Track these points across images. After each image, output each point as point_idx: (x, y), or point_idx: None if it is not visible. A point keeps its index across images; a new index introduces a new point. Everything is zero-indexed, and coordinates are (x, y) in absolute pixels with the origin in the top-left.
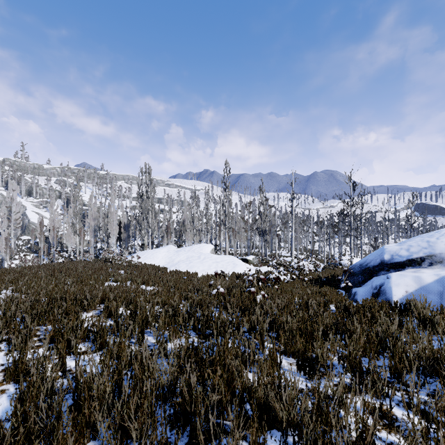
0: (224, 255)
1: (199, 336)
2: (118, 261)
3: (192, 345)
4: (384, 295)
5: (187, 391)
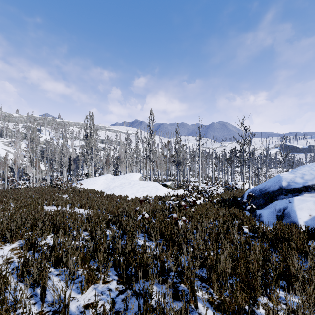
0: (149, 181)
1: (119, 278)
2: (65, 187)
3: (102, 314)
4: (289, 217)
5: None
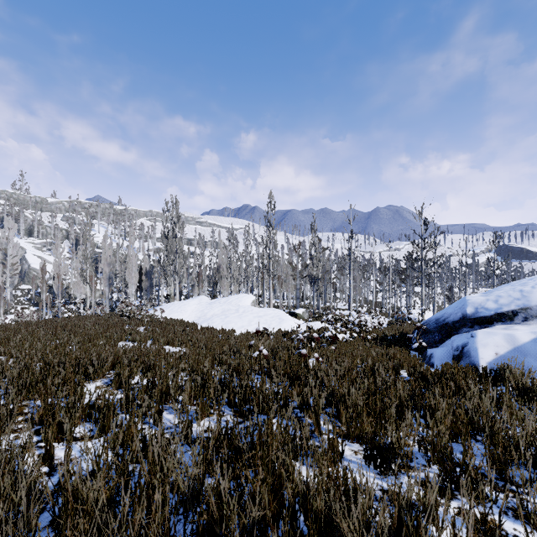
0: (268, 308)
1: (235, 413)
2: (137, 316)
3: (225, 428)
4: (469, 358)
5: (216, 501)
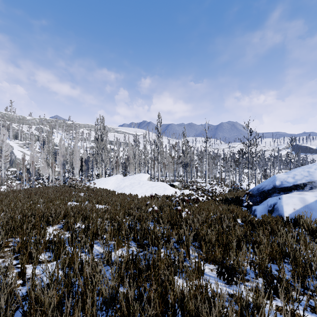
0: (157, 182)
1: (138, 245)
2: (80, 186)
3: (132, 255)
4: (277, 211)
5: (125, 303)
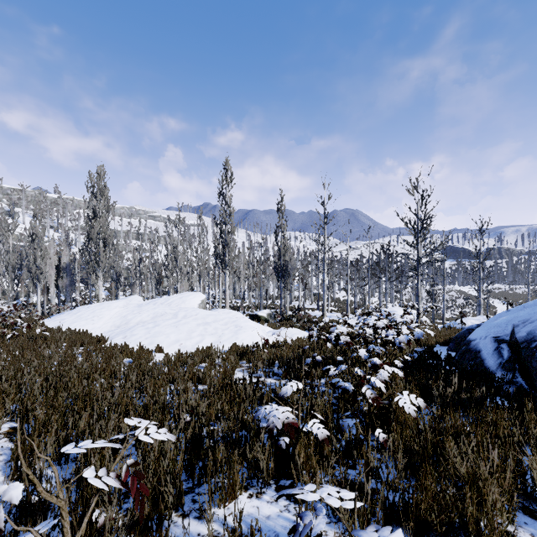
0: (222, 310)
1: None
2: (4, 328)
3: None
4: None
5: None
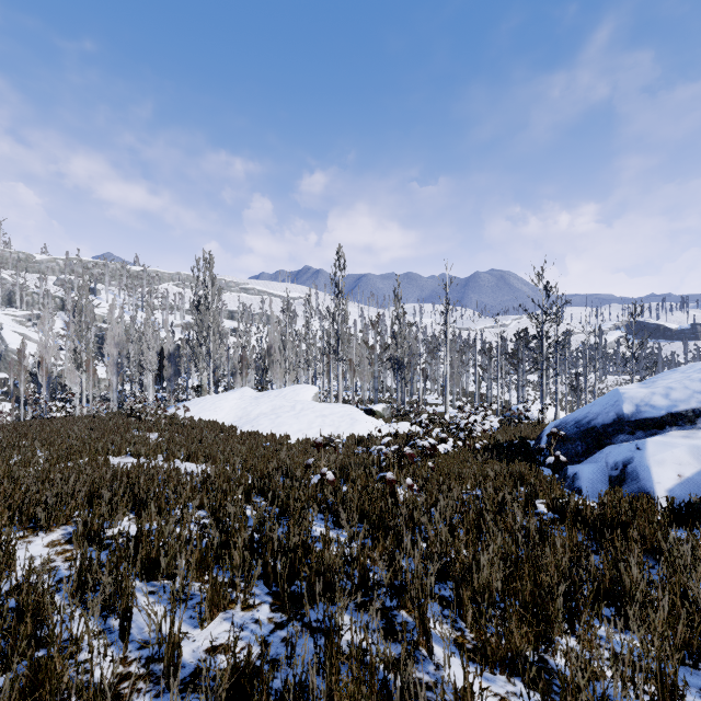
0: (336, 404)
1: (275, 600)
2: (152, 416)
3: (245, 661)
4: (636, 481)
5: None
